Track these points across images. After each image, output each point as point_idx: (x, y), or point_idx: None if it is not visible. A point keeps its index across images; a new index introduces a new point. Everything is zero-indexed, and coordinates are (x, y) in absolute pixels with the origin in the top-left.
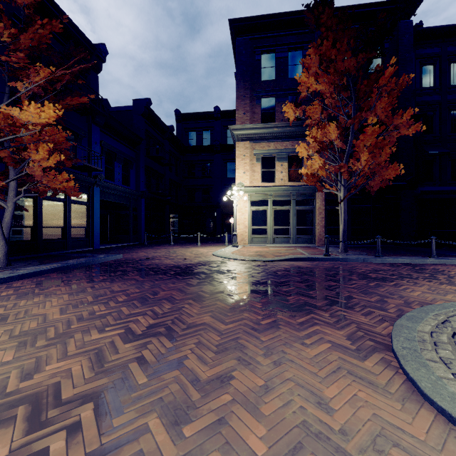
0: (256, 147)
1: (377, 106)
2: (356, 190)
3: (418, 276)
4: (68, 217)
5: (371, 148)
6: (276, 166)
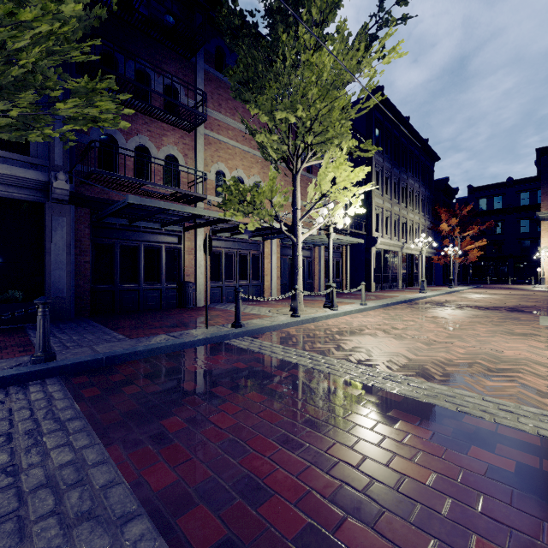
0: None
1: None
2: None
3: None
4: (447, 270)
5: None
6: None
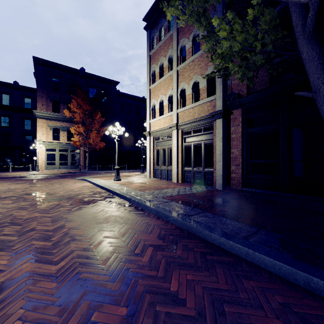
0: (49, 123)
1: (95, 125)
2: (92, 149)
3: (100, 174)
4: None
5: (95, 137)
6: (60, 133)
